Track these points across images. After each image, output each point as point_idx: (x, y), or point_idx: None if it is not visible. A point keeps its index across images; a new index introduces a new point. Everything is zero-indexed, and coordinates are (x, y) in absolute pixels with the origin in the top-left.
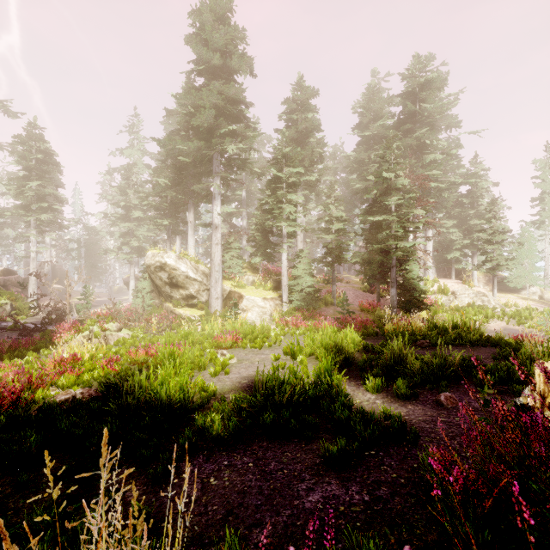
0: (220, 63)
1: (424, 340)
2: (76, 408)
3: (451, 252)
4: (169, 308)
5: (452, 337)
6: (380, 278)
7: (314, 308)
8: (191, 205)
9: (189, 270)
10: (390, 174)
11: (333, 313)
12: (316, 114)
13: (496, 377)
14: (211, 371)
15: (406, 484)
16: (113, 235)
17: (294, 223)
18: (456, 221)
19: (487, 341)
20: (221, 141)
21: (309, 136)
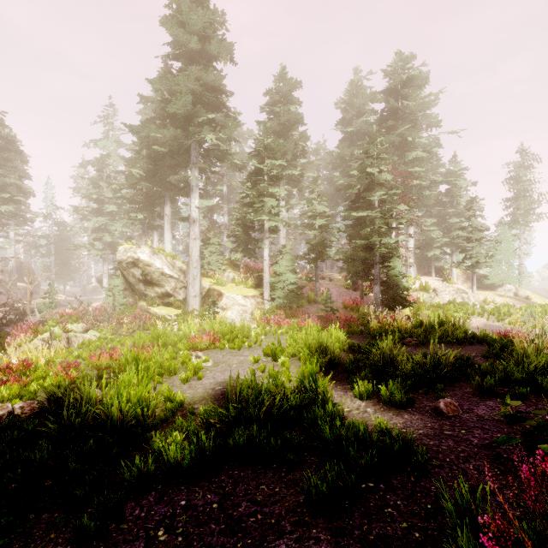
0: (198, 47)
1: (411, 338)
2: (7, 428)
3: (431, 250)
4: (144, 307)
5: (438, 334)
6: (363, 275)
7: (296, 306)
8: (167, 198)
9: (164, 266)
10: (374, 169)
11: (317, 311)
12: (299, 107)
13: (496, 379)
14: (182, 377)
15: (422, 541)
16: (86, 230)
17: (276, 218)
18: (436, 219)
19: (473, 338)
20: (199, 130)
21: (292, 129)
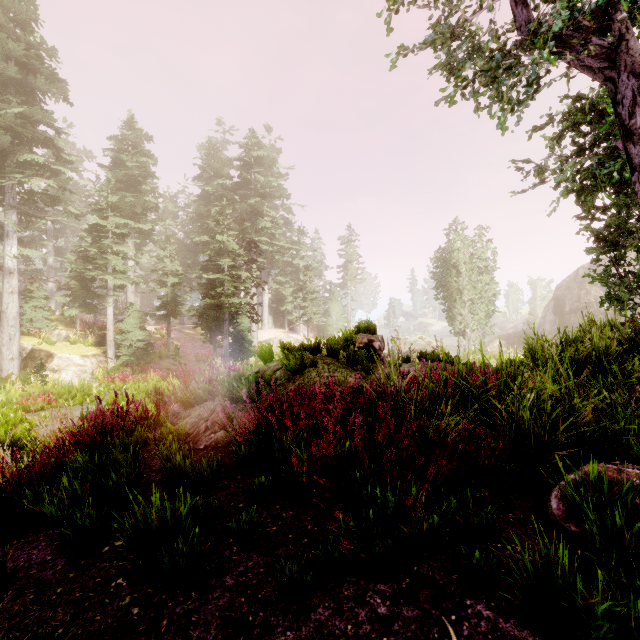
0: (18, 76)
1: None
2: None
3: (285, 304)
4: None
5: None
6: (216, 329)
7: (146, 363)
8: None
9: None
10: (223, 237)
11: (168, 365)
12: (150, 161)
13: None
14: (27, 427)
15: None
16: None
17: (122, 276)
18: (288, 278)
19: None
20: (19, 170)
21: (142, 182)
